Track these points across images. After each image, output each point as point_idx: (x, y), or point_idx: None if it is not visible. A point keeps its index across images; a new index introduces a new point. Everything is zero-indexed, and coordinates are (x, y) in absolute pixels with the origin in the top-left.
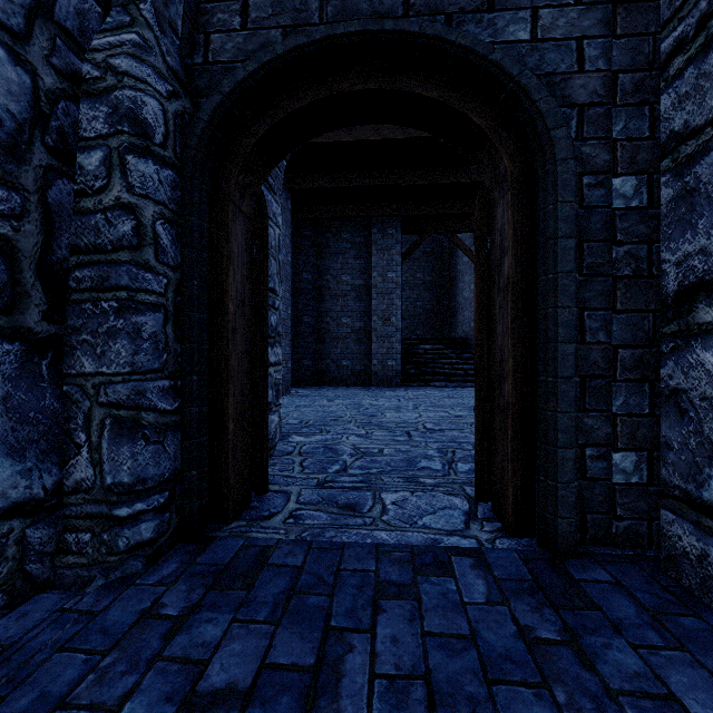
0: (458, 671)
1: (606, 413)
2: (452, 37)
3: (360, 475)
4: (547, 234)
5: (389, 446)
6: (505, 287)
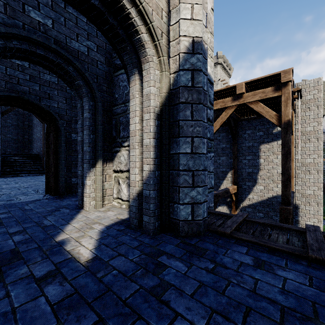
0: (44, 204)
1: (71, 172)
2: (41, 104)
3: (7, 197)
4: (60, 142)
5: (12, 192)
6: (52, 150)
